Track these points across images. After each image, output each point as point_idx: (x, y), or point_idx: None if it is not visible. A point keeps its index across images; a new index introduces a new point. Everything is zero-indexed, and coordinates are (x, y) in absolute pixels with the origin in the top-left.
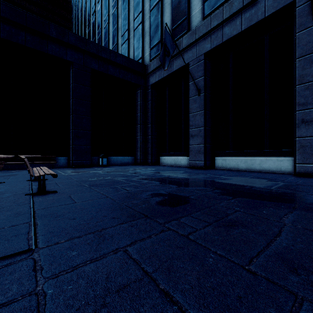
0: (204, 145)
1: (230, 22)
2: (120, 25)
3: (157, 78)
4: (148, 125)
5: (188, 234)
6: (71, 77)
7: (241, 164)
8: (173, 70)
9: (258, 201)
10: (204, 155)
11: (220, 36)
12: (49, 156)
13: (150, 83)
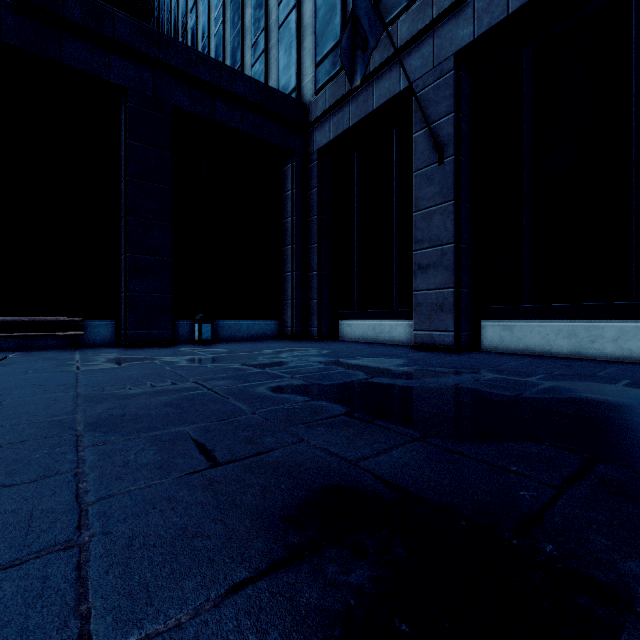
0: (455, 289)
1: None
2: (247, 23)
3: (332, 133)
4: (311, 246)
5: None
6: (122, 125)
7: (558, 339)
8: (372, 107)
9: None
10: (455, 317)
11: (500, 1)
12: (65, 318)
13: (316, 147)
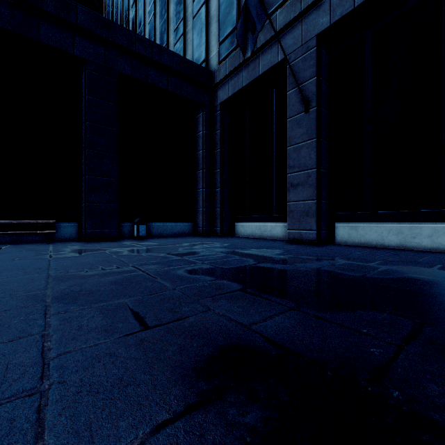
0: (317, 200)
1: None
2: (171, 15)
3: (230, 92)
4: (216, 170)
5: None
6: (83, 85)
7: (389, 235)
8: (258, 73)
9: None
10: (317, 220)
11: None
12: (43, 221)
13: (219, 101)
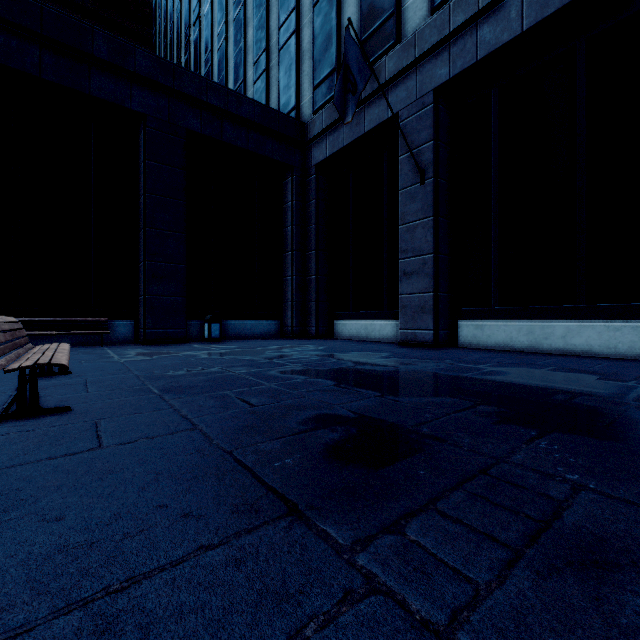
0: (434, 293)
1: (495, 14)
2: (249, 42)
3: (328, 151)
4: (309, 252)
5: (449, 624)
6: (141, 147)
7: (519, 336)
8: (364, 130)
9: (619, 445)
10: (434, 317)
11: (471, 49)
12: (93, 318)
13: (313, 162)
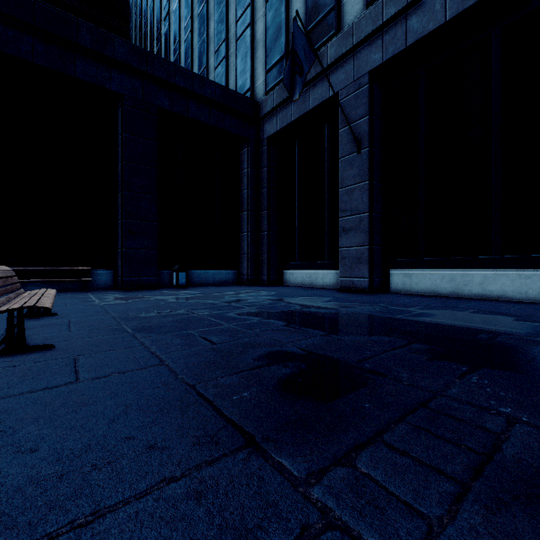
0: (369, 246)
1: (422, 6)
2: (211, 34)
3: (278, 126)
4: (262, 212)
5: None
6: (119, 122)
7: (442, 283)
8: (309, 107)
9: None
10: (369, 267)
11: (401, 37)
12: (78, 268)
13: (266, 135)
